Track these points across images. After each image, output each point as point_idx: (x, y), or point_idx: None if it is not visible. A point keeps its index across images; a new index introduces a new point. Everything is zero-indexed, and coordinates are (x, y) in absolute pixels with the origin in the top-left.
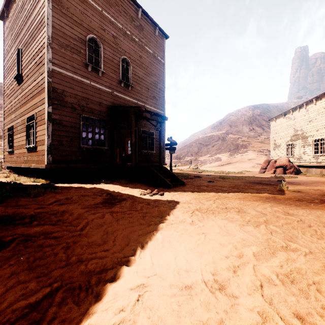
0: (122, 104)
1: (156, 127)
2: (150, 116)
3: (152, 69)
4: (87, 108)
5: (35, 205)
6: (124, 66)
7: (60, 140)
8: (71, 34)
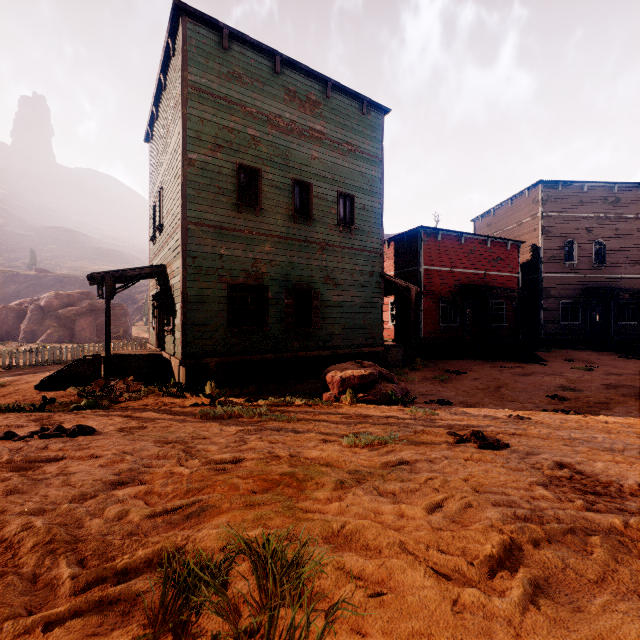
0: (595, 283)
1: (636, 304)
2: (628, 296)
3: (633, 234)
4: (564, 295)
5: (565, 354)
6: (597, 248)
7: (547, 320)
8: (554, 247)
